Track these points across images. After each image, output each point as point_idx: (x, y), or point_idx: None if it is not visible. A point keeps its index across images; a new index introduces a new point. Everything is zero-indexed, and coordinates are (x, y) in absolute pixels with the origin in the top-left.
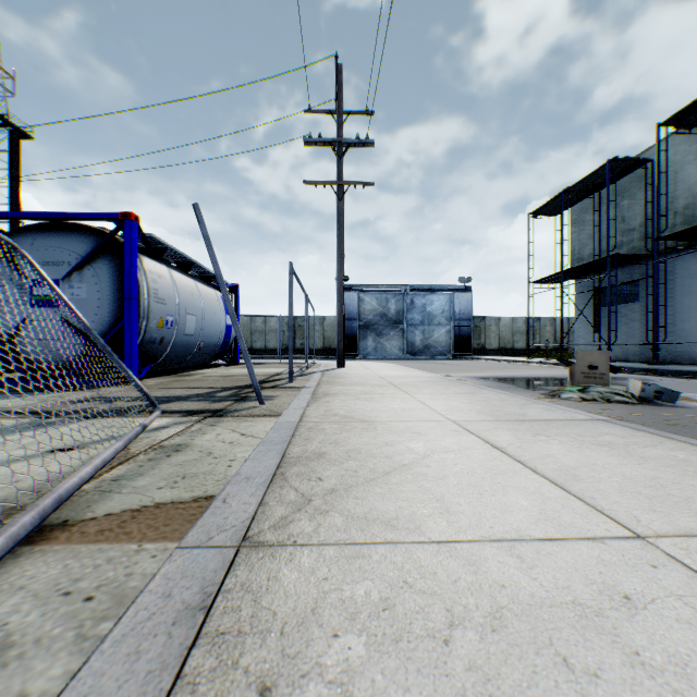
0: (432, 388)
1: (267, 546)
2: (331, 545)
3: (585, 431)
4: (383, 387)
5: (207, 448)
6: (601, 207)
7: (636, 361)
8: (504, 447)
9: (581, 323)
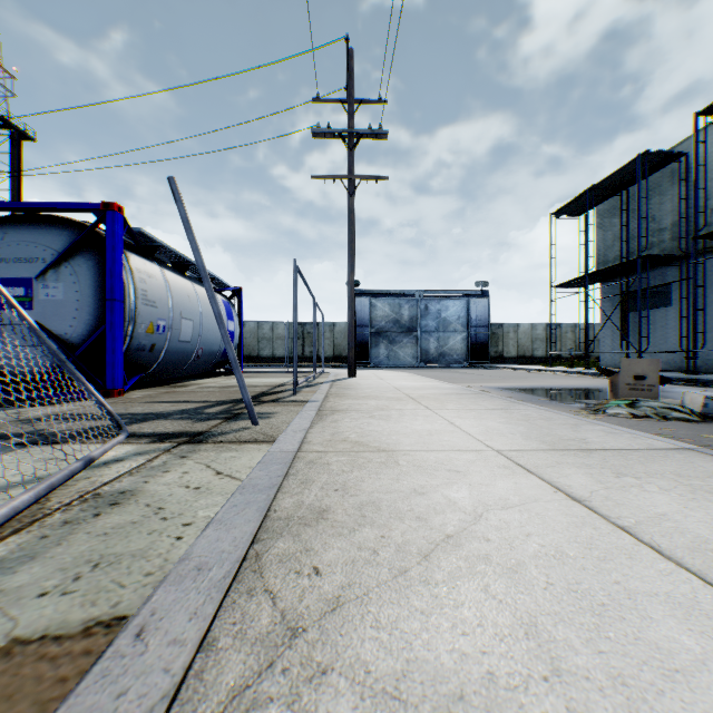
0: (458, 402)
1: None
2: None
3: (682, 469)
4: (401, 400)
5: (160, 498)
6: (629, 206)
7: (668, 369)
8: (586, 497)
9: (606, 330)
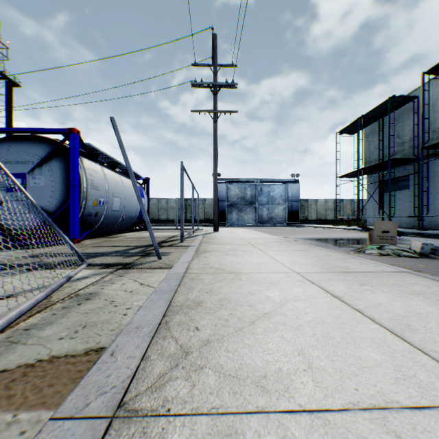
0: (278, 246)
1: (140, 416)
2: (204, 415)
3: (397, 282)
4: (244, 245)
5: (112, 296)
6: (384, 128)
7: (407, 227)
8: (341, 296)
9: (370, 203)
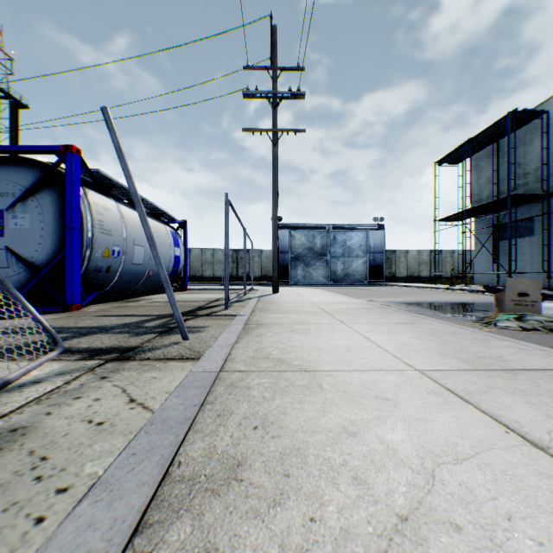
0: (367, 316)
1: None
2: None
3: None
4: (317, 315)
5: (51, 440)
6: (499, 155)
7: None
8: (547, 442)
9: (479, 255)
